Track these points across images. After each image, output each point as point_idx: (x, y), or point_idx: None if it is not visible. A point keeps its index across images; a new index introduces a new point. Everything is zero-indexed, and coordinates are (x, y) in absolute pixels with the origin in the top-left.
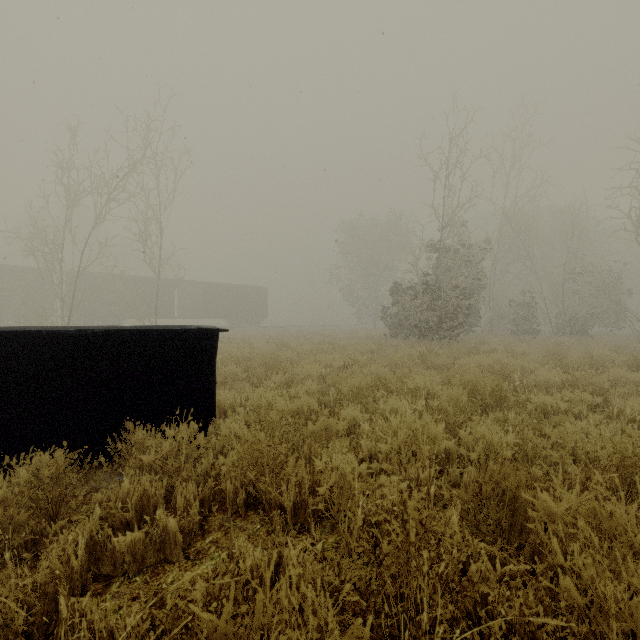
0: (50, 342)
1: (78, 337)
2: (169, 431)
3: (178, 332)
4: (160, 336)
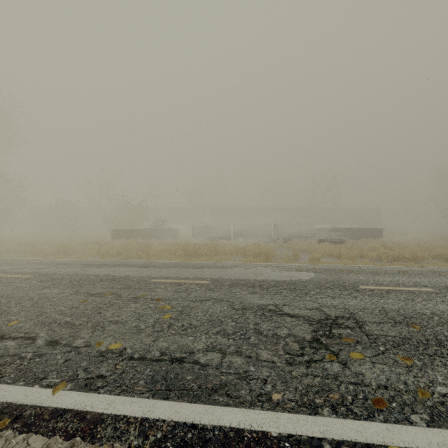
0: (363, 229)
1: (366, 229)
2: (379, 239)
3: (377, 228)
4: (375, 229)
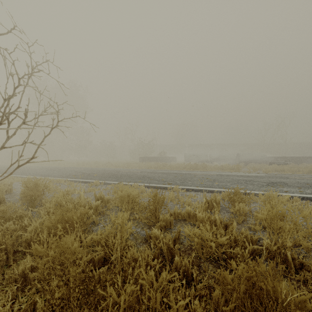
0: (304, 157)
1: (307, 157)
2: None
3: None
4: None
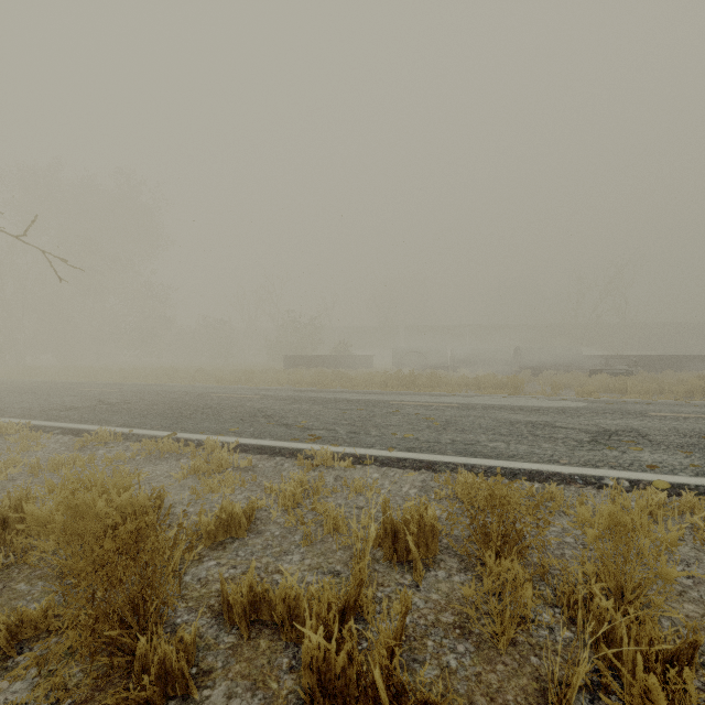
0: (669, 357)
1: (674, 356)
2: (699, 372)
3: (696, 355)
4: (692, 356)
